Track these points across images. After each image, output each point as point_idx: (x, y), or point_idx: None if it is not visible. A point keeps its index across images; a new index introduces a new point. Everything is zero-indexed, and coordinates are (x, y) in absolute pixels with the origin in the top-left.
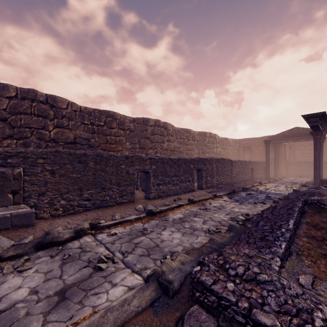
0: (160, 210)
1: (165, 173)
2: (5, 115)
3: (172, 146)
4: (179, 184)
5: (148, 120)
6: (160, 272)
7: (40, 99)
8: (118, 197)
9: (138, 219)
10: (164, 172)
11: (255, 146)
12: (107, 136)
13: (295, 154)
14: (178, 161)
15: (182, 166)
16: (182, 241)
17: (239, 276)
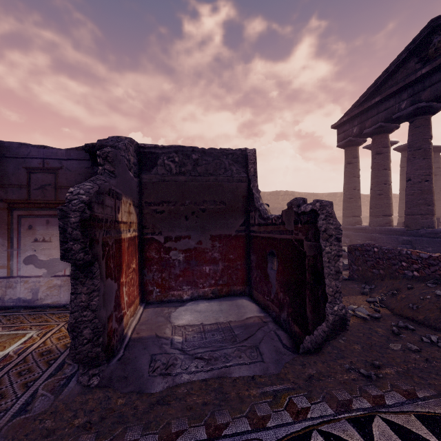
0: None
1: None
2: (280, 202)
3: None
4: None
5: (336, 194)
6: None
7: (289, 194)
8: None
9: None
10: None
11: None
12: None
13: None
14: None
15: None
16: None
17: None
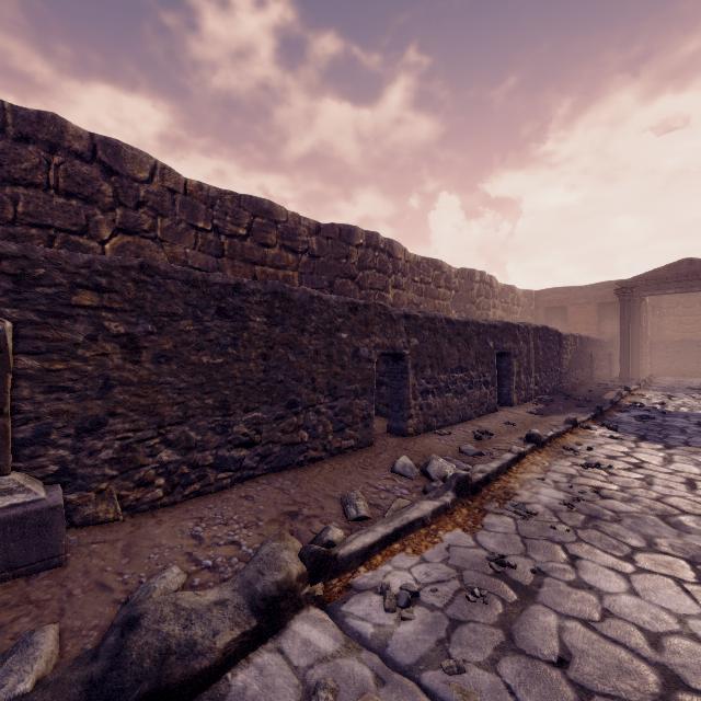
0: (484, 474)
1: (439, 362)
2: None
3: (405, 301)
4: (467, 391)
5: (352, 231)
6: None
7: (73, 146)
8: (331, 434)
9: (440, 513)
10: (437, 357)
11: (577, 306)
12: (255, 266)
13: (662, 325)
14: (464, 329)
15: (472, 343)
16: None
17: None
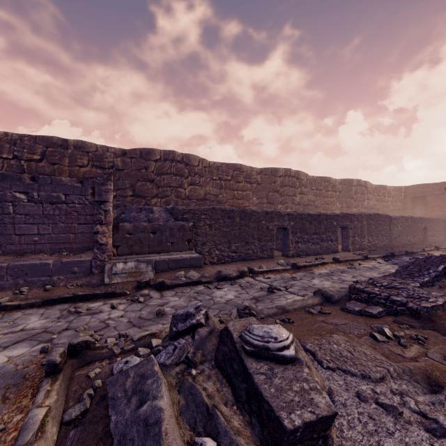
0: (304, 265)
1: (304, 231)
2: (153, 176)
3: (306, 200)
4: (320, 243)
5: (277, 170)
6: (323, 290)
7: (177, 159)
8: (259, 252)
9: (284, 270)
10: (303, 229)
11: (433, 195)
12: (234, 191)
13: None
14: (318, 217)
15: (323, 223)
16: (333, 286)
17: (384, 286)
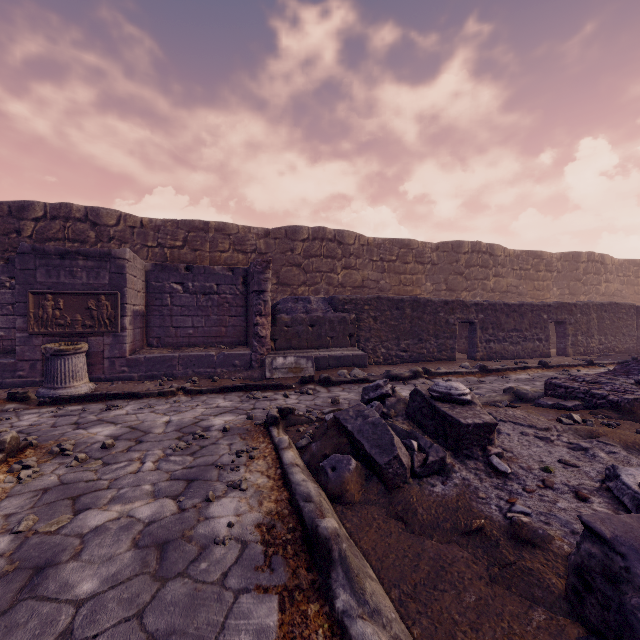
0: (496, 368)
1: (498, 326)
2: (300, 260)
3: (504, 285)
4: (521, 343)
5: (460, 244)
6: (514, 389)
7: (328, 237)
8: (436, 352)
9: (469, 373)
10: (497, 324)
11: None
12: (400, 275)
13: None
14: (519, 308)
15: (526, 316)
16: None
17: (586, 381)
